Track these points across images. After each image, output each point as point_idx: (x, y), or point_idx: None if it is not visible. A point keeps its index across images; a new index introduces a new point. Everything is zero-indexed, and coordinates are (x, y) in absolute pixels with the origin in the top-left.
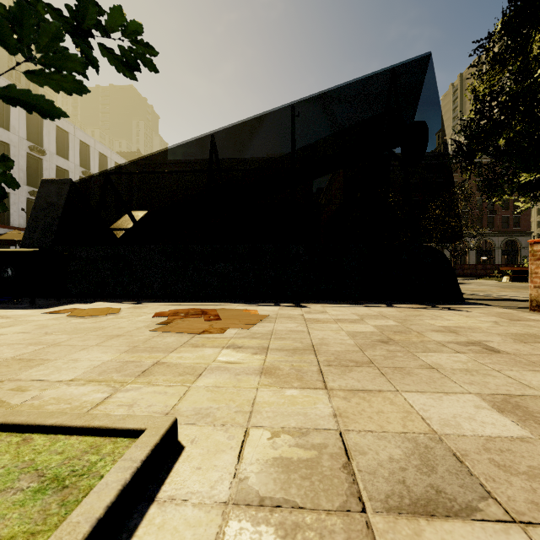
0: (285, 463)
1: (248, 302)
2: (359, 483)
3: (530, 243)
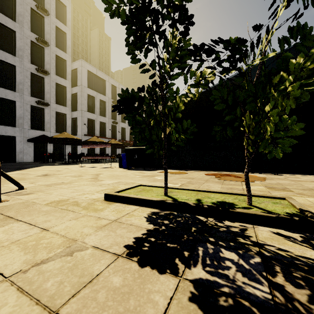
0: None
1: (241, 172)
2: None
3: None
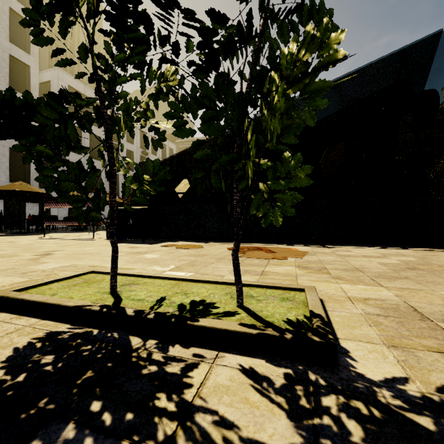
0: (380, 307)
1: (282, 243)
2: (426, 315)
3: None
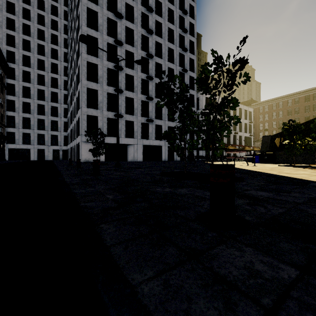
0: None
1: None
2: None
3: None
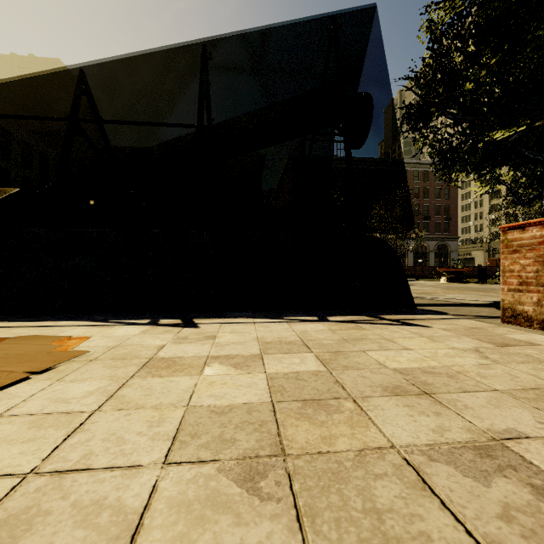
0: None
1: (113, 318)
2: None
3: (502, 230)
